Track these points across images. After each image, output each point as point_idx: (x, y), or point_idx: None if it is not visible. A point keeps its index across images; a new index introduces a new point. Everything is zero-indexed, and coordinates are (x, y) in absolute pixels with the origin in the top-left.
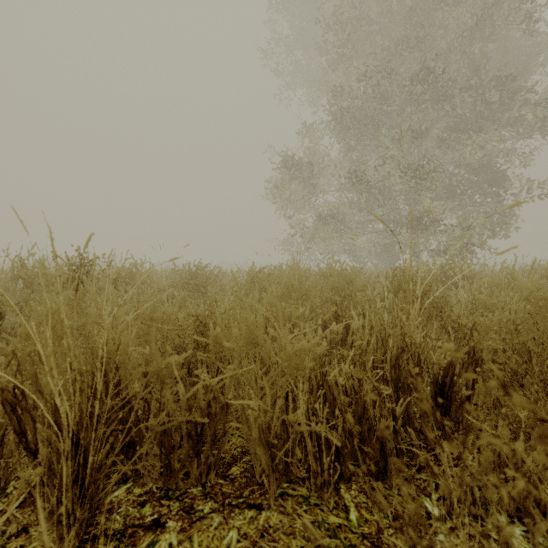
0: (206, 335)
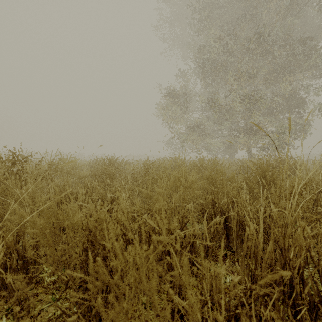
0: (96, 245)
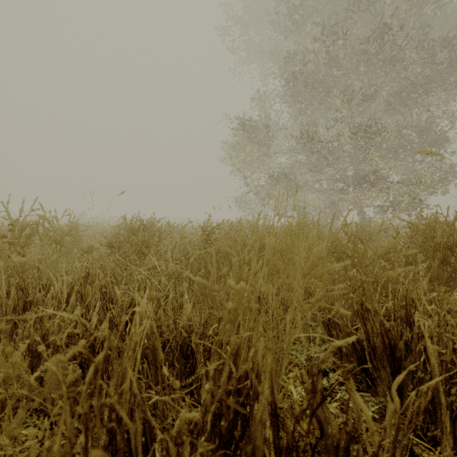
0: None
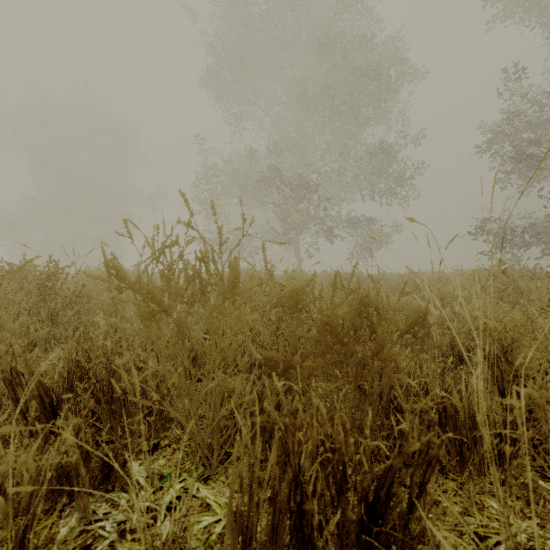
0: None
